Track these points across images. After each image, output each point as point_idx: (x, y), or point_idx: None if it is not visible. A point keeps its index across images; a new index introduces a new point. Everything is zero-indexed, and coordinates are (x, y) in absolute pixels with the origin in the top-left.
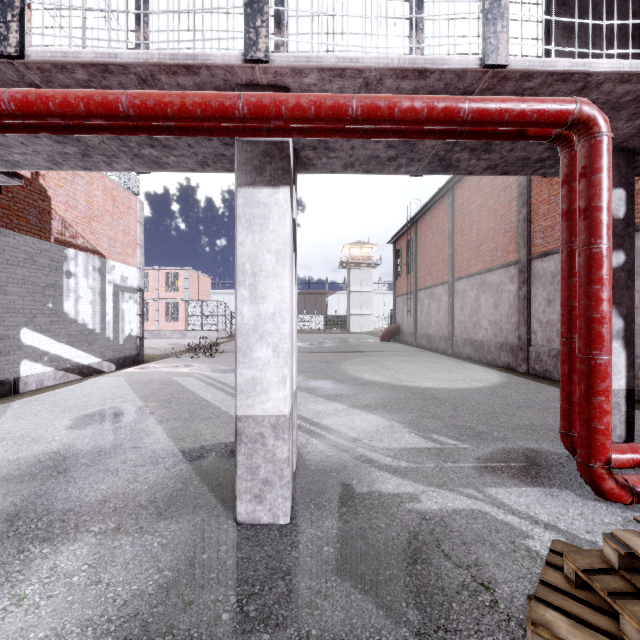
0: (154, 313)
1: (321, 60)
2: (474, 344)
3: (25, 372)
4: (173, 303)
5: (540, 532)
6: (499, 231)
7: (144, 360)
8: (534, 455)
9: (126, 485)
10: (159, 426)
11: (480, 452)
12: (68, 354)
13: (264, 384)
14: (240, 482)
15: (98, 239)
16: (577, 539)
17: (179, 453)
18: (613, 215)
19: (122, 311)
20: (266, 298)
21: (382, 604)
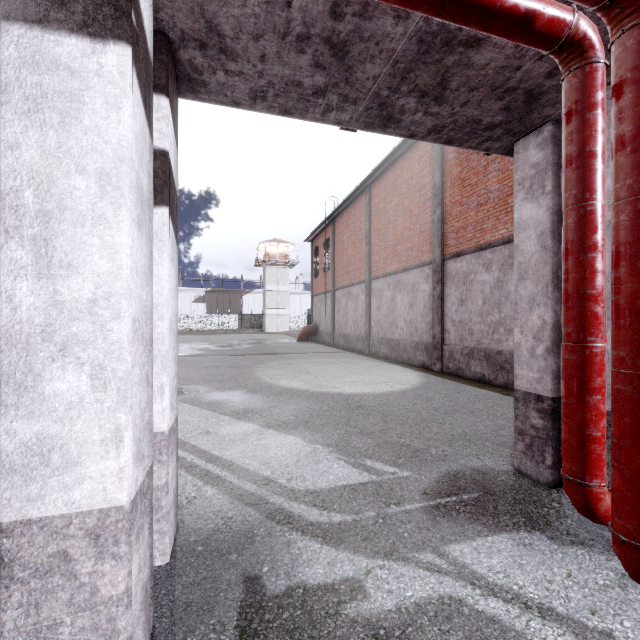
0: None
1: None
2: (390, 343)
3: None
4: None
5: (540, 628)
6: (414, 231)
7: None
8: (482, 478)
9: None
10: None
11: (424, 482)
12: None
13: (70, 448)
14: None
15: None
16: (588, 632)
17: None
18: None
19: None
20: (75, 267)
21: None
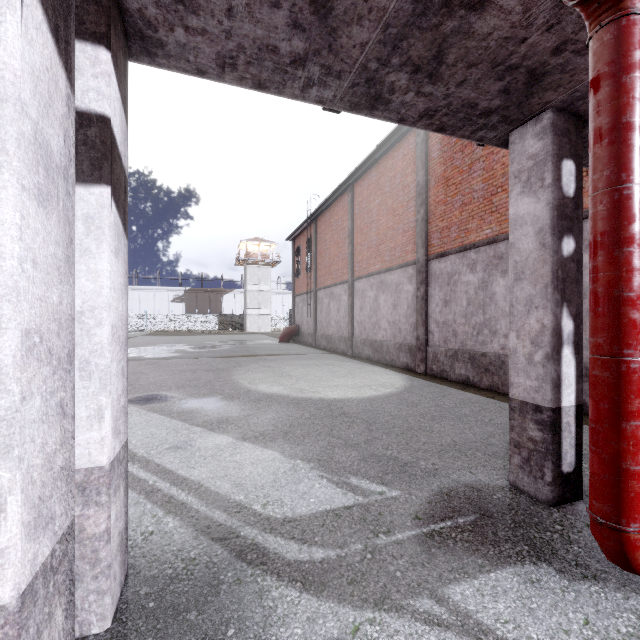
0: None
1: None
2: (374, 345)
3: None
4: None
5: None
6: (398, 231)
7: None
8: (477, 496)
9: None
10: None
11: (416, 503)
12: None
13: None
14: None
15: None
16: None
17: None
18: (564, 191)
19: None
20: None
21: None
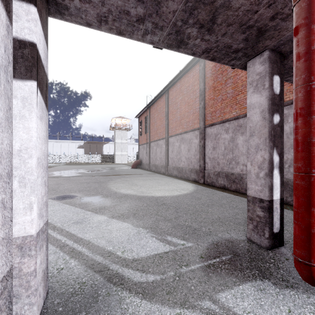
0: None
1: None
2: (178, 169)
3: None
4: None
5: None
6: (190, 113)
7: None
8: (231, 245)
9: None
10: None
11: (200, 249)
12: None
13: None
14: None
15: None
16: None
17: None
18: (274, 91)
19: None
20: None
21: None
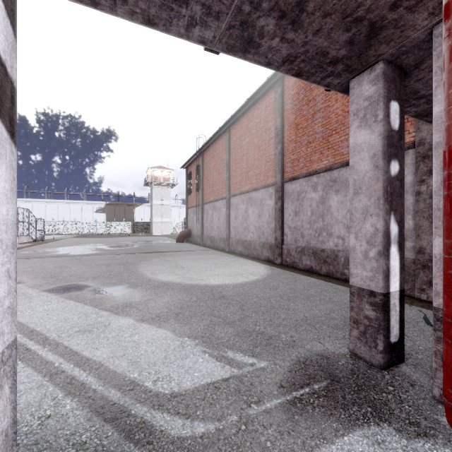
0: None
1: None
2: (244, 243)
3: None
4: None
5: None
6: (262, 161)
7: None
8: (327, 363)
9: None
10: None
11: (280, 372)
12: None
13: None
14: None
15: None
16: None
17: None
18: (392, 126)
19: None
20: None
21: None
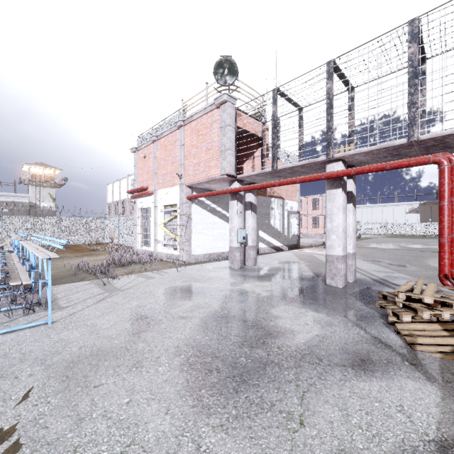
0: (305, 223)
1: (349, 153)
2: None
3: (260, 246)
4: (316, 217)
5: None
6: None
7: (300, 247)
8: None
9: (296, 275)
10: (306, 267)
11: None
12: (272, 241)
13: (334, 246)
14: (327, 273)
15: (281, 192)
16: None
17: (312, 273)
18: None
19: (290, 223)
20: (334, 221)
21: (357, 299)
